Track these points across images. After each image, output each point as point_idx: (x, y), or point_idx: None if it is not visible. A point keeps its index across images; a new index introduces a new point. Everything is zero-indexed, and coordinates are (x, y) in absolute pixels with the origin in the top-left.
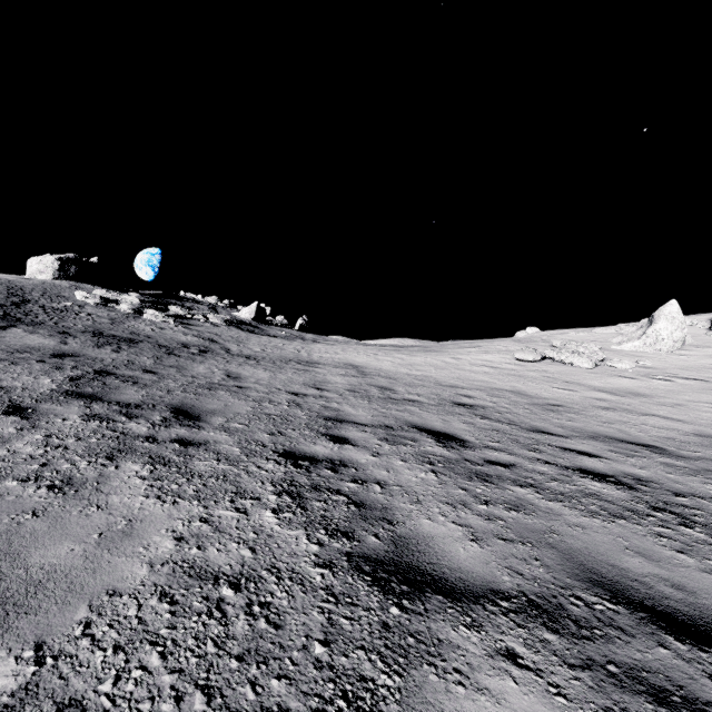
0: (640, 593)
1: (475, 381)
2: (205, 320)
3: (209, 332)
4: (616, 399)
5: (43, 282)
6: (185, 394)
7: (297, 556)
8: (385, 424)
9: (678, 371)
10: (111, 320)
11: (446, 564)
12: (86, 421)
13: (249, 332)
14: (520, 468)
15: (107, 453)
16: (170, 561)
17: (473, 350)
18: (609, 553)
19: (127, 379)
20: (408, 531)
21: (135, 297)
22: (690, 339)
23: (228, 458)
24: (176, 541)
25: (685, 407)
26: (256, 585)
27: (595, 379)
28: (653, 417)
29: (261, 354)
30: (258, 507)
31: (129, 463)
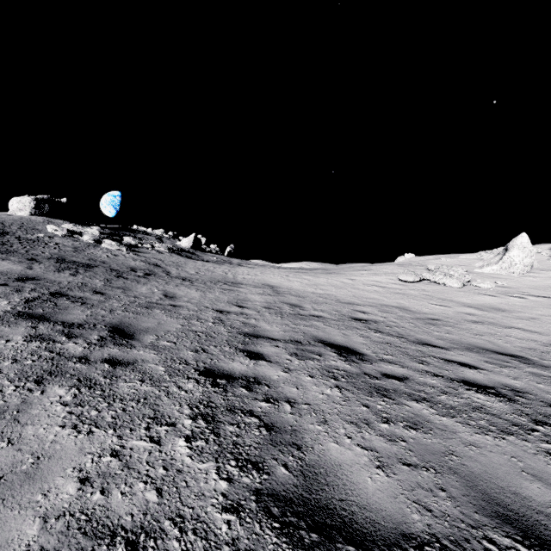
0: (549, 530)
1: (368, 298)
2: (152, 248)
3: (155, 258)
4: (483, 314)
5: (22, 217)
6: (125, 313)
7: (204, 498)
8: (295, 339)
9: (529, 289)
10: (74, 249)
11: (355, 500)
12: (27, 341)
13: (187, 257)
14: (412, 381)
15: (37, 376)
16: (67, 512)
17: (365, 273)
18: (508, 477)
19: (77, 300)
20: (317, 458)
21: (96, 230)
22: (536, 264)
23: (152, 379)
24: (80, 483)
25: (539, 321)
26: (155, 543)
27: (464, 297)
28: (515, 330)
29: (195, 276)
30: (172, 435)
31: (56, 387)
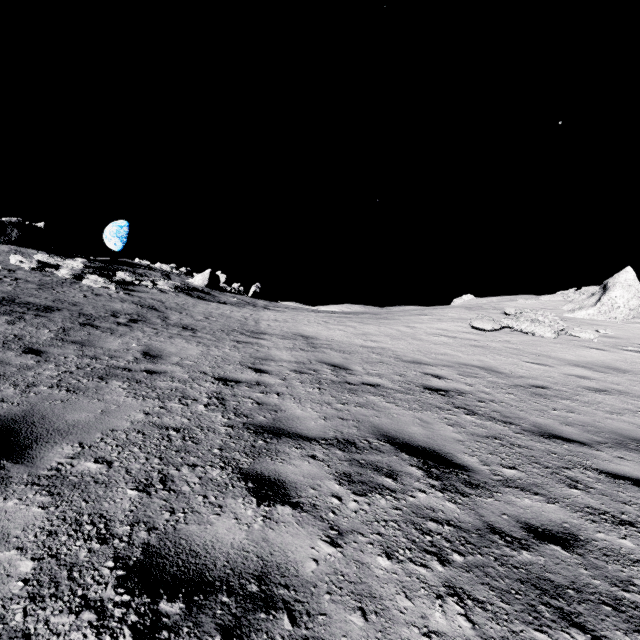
0: None
1: (438, 354)
2: (152, 287)
3: (153, 298)
4: (601, 377)
5: None
6: (51, 391)
7: None
8: (344, 436)
9: None
10: (39, 286)
11: None
12: None
13: (199, 298)
14: (591, 549)
15: None
16: None
17: (426, 318)
18: None
19: None
20: None
21: (79, 262)
22: None
23: None
24: None
25: None
26: None
27: (564, 351)
28: None
29: (203, 323)
30: None
31: None
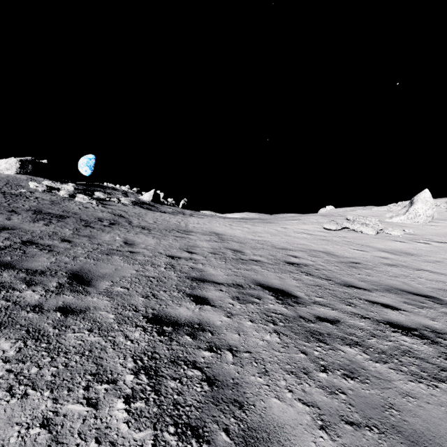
0: None
1: (298, 244)
2: (118, 202)
3: (120, 209)
4: (396, 258)
5: (8, 175)
6: (86, 260)
7: None
8: (237, 282)
9: (432, 236)
10: (51, 202)
11: None
12: None
13: (148, 209)
14: (343, 324)
15: None
16: None
17: (295, 222)
18: None
19: (45, 248)
20: (259, 418)
21: (71, 186)
22: (436, 215)
23: (100, 328)
24: None
25: (443, 263)
26: None
27: (378, 243)
28: (424, 272)
29: (153, 225)
30: (111, 395)
31: (2, 340)
